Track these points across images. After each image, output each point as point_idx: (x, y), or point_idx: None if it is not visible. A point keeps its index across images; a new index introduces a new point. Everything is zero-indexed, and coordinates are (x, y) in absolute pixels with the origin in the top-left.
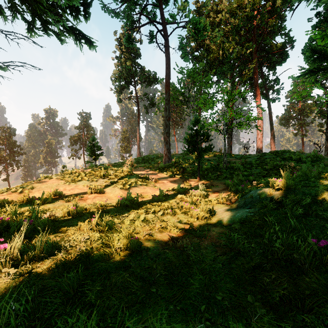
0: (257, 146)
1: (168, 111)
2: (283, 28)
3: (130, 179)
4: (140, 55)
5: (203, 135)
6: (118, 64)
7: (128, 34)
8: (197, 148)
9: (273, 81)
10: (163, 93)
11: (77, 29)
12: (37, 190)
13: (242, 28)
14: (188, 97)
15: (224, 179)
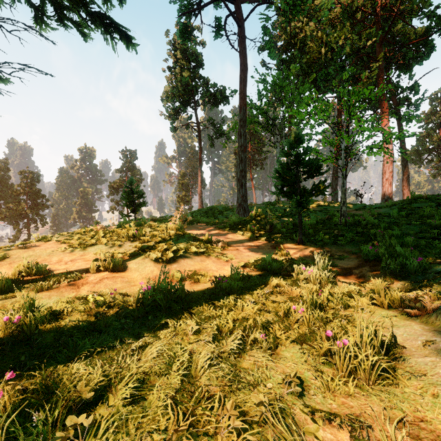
0: (382, 191)
1: (244, 137)
2: (426, 3)
3: (178, 242)
4: (203, 64)
5: (309, 163)
6: (171, 77)
7: (184, 24)
8: (297, 189)
9: (408, 89)
10: (235, 114)
11: (106, 17)
12: (9, 262)
13: (358, 8)
14: (274, 118)
15: (349, 243)
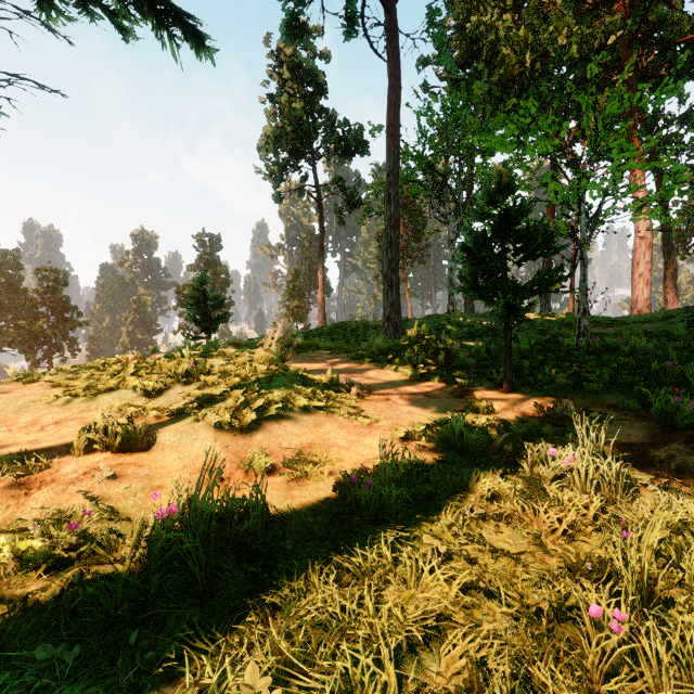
0: (633, 295)
1: (395, 203)
2: None
3: (272, 386)
4: (325, 89)
5: (528, 232)
6: (273, 112)
7: (292, 12)
8: (502, 283)
9: (677, 121)
10: (379, 169)
11: None
12: None
13: None
14: (445, 173)
15: (609, 388)
